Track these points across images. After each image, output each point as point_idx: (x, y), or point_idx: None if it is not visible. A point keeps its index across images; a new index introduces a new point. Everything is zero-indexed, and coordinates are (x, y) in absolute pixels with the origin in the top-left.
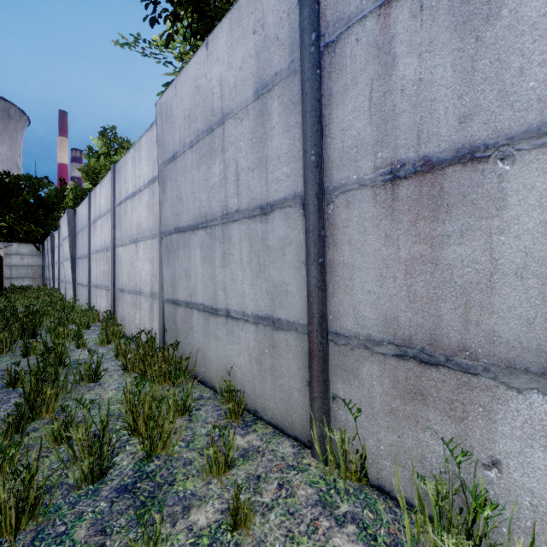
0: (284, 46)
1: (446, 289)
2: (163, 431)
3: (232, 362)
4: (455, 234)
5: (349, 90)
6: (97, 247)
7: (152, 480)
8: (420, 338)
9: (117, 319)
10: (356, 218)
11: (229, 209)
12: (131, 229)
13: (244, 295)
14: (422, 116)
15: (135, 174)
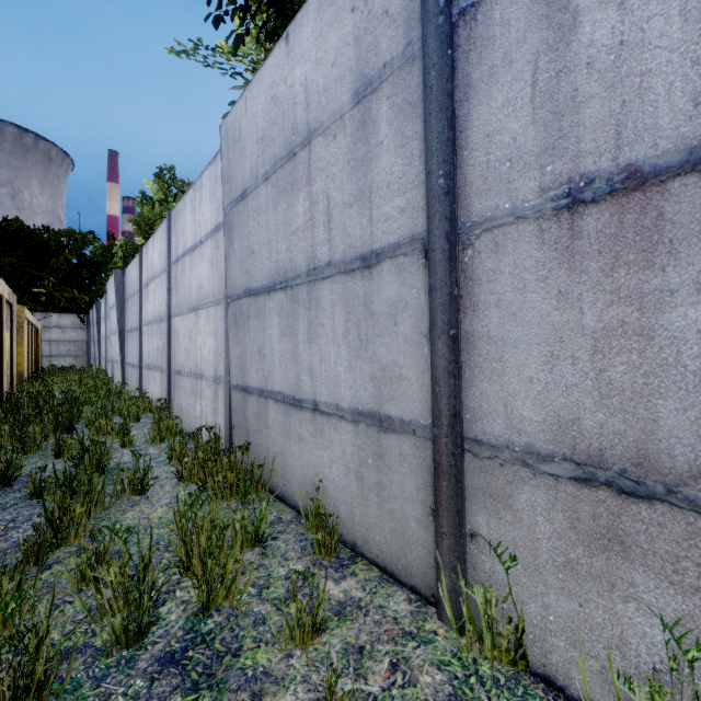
0: (396, 23)
1: (667, 377)
2: (226, 573)
3: (322, 474)
4: (686, 288)
5: (498, 74)
6: (150, 317)
7: (209, 647)
8: (618, 453)
9: (173, 409)
10: (510, 268)
11: (317, 262)
12: (190, 293)
13: (337, 381)
14: (625, 101)
15: (195, 222)
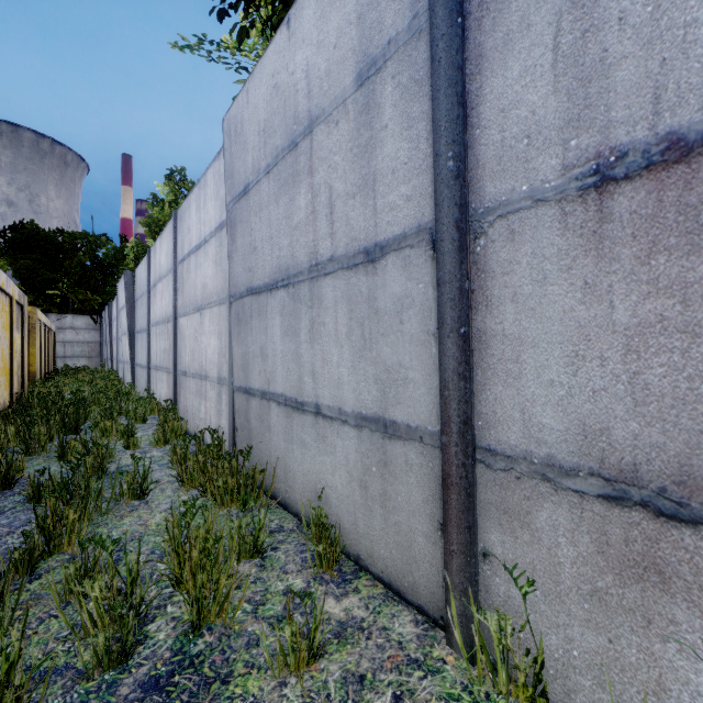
0: None
1: None
2: (219, 588)
3: (324, 481)
4: None
5: (514, 40)
6: (157, 318)
7: (197, 671)
8: (656, 469)
9: (179, 410)
10: (528, 257)
11: (319, 258)
12: (195, 293)
13: (340, 383)
14: (665, 59)
15: (200, 220)
